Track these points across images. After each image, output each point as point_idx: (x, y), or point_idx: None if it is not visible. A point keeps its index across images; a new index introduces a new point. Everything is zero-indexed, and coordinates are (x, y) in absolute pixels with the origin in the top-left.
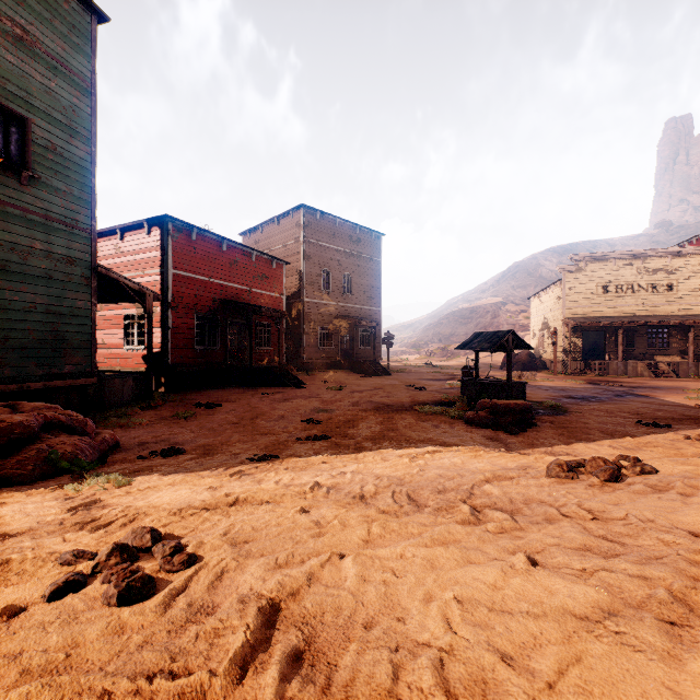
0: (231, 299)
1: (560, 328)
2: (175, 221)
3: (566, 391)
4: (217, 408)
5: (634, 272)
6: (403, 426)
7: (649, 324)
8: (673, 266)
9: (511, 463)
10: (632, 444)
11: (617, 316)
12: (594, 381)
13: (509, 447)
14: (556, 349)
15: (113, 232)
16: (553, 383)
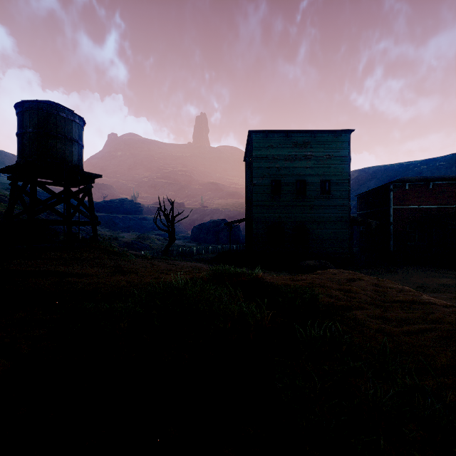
0: (437, 215)
1: None
2: (394, 183)
3: None
4: (393, 274)
5: None
6: None
7: None
8: None
9: None
10: None
11: None
12: None
13: None
14: None
15: (372, 191)
16: None
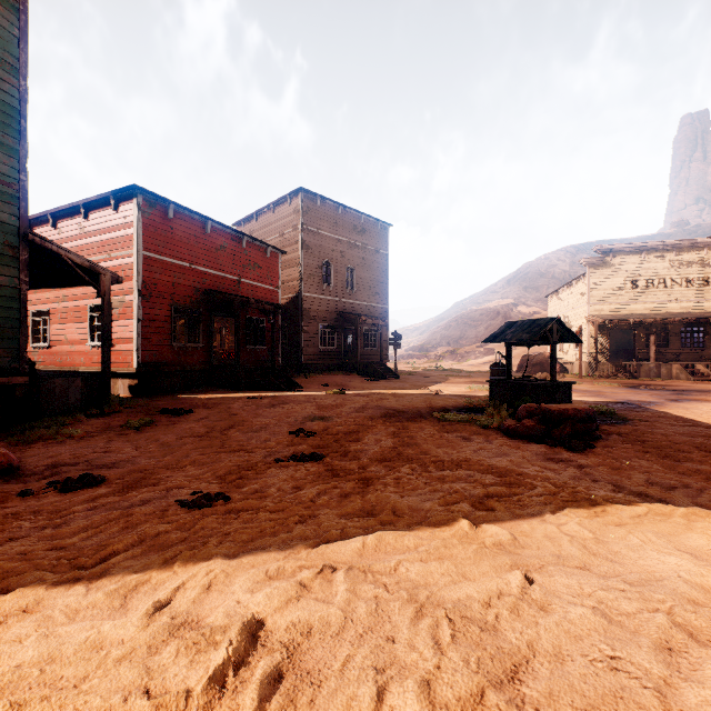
0: (217, 289)
1: (584, 327)
2: (147, 194)
3: (605, 394)
4: (185, 415)
5: (667, 265)
6: (422, 439)
7: (685, 321)
8: (710, 258)
9: None
10: None
11: (648, 313)
12: (628, 384)
13: (586, 474)
14: (581, 349)
15: (76, 209)
16: (585, 386)
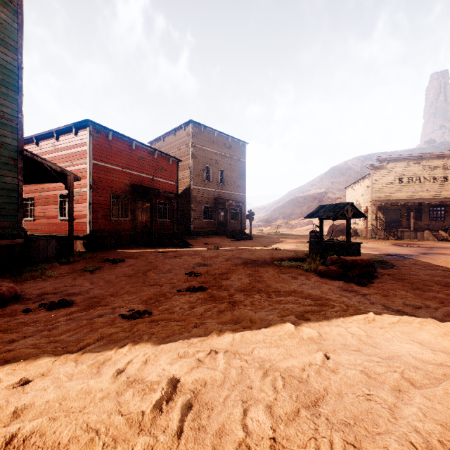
0: (138, 184)
1: (369, 207)
2: (95, 125)
3: (382, 250)
4: (120, 263)
5: (421, 169)
6: (267, 277)
7: (432, 204)
8: (448, 164)
9: (447, 342)
10: None
11: (409, 199)
12: (396, 243)
13: (367, 299)
14: (367, 221)
15: (51, 134)
16: (369, 244)
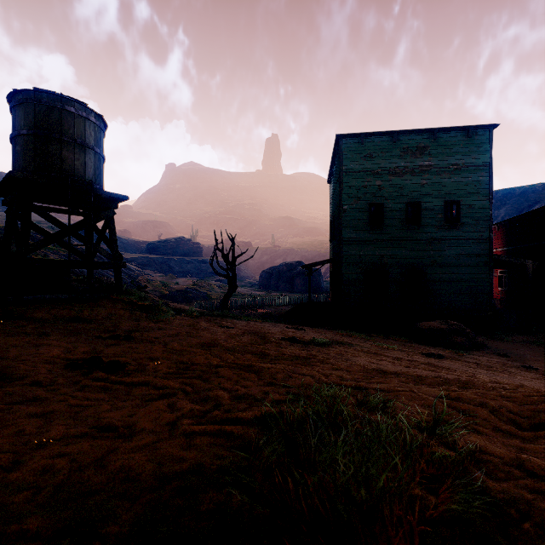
0: None
1: None
2: None
3: None
4: None
5: None
6: None
7: None
8: None
9: None
10: None
11: None
12: None
13: None
14: None
15: (520, 217)
16: None
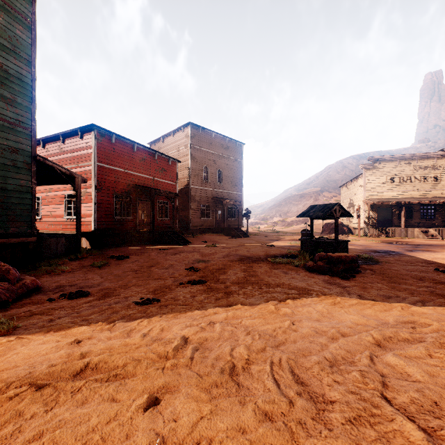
0: (140, 184)
1: (362, 206)
2: (99, 129)
3: (371, 247)
4: (125, 259)
5: (412, 169)
6: (260, 272)
7: (422, 203)
8: (438, 164)
9: (381, 314)
10: (443, 287)
11: (400, 198)
12: (387, 241)
13: (346, 290)
14: (359, 220)
15: (57, 137)
16: (360, 242)
